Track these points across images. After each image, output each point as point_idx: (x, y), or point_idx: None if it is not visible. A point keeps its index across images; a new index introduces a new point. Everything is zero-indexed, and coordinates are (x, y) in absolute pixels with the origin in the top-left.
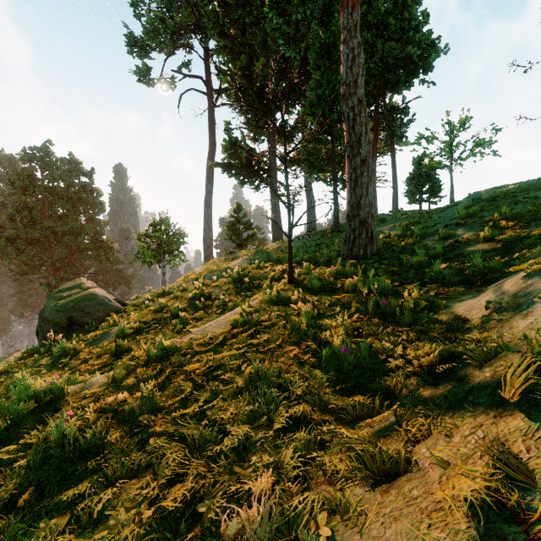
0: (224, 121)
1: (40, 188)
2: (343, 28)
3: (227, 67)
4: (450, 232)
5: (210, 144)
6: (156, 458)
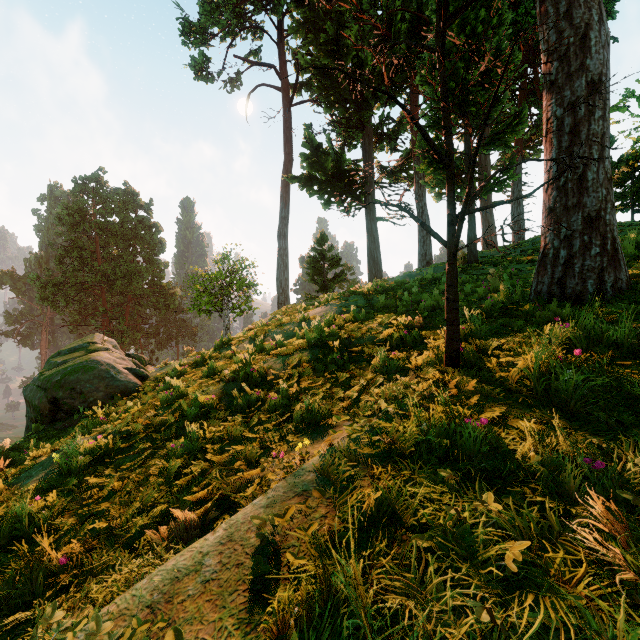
0: (304, 124)
1: (91, 225)
2: None
3: (308, 51)
4: None
5: (285, 156)
6: None
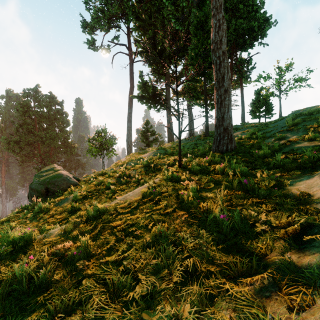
0: (139, 71)
1: (33, 112)
2: (213, 7)
3: (141, 38)
4: (283, 135)
5: (130, 85)
6: (86, 297)
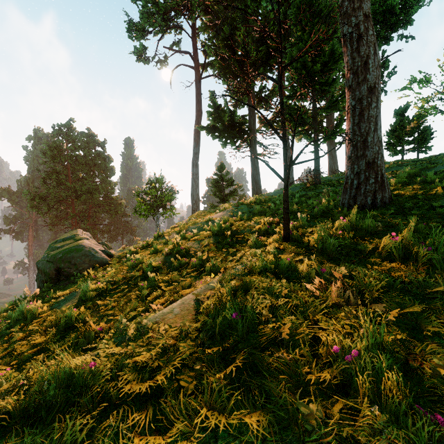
0: (209, 91)
1: (65, 157)
2: None
3: (212, 42)
4: None
5: (196, 112)
6: None
